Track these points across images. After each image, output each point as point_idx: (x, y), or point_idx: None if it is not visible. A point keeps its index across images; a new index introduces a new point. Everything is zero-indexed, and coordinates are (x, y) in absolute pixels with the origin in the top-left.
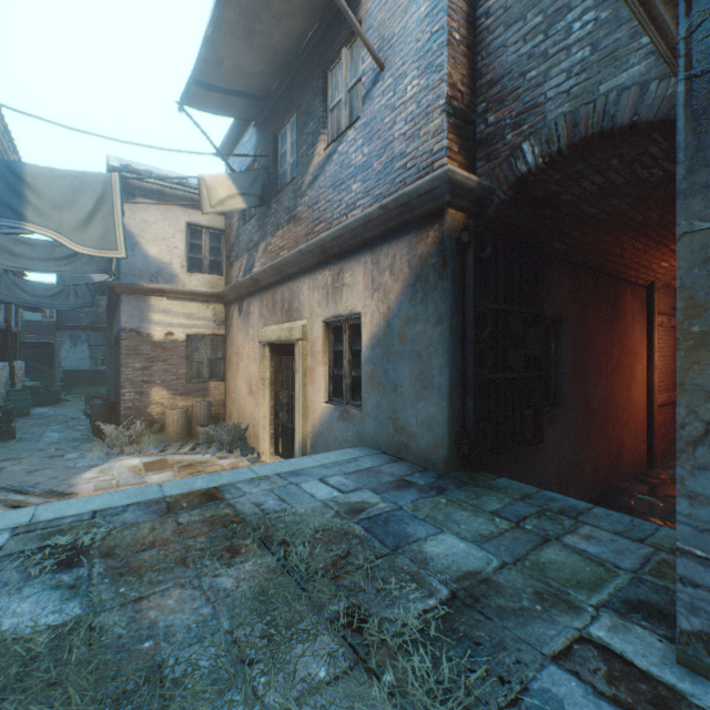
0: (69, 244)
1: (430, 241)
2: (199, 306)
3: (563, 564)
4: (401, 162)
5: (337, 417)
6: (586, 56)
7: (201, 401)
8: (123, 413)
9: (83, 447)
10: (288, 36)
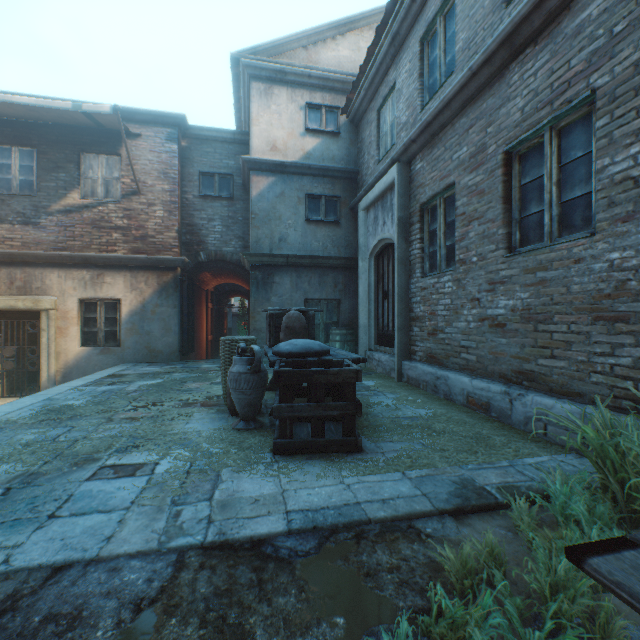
0: None
1: (171, 277)
2: None
3: None
4: (153, 239)
5: (98, 353)
6: (220, 237)
7: None
8: None
9: None
10: (58, 121)
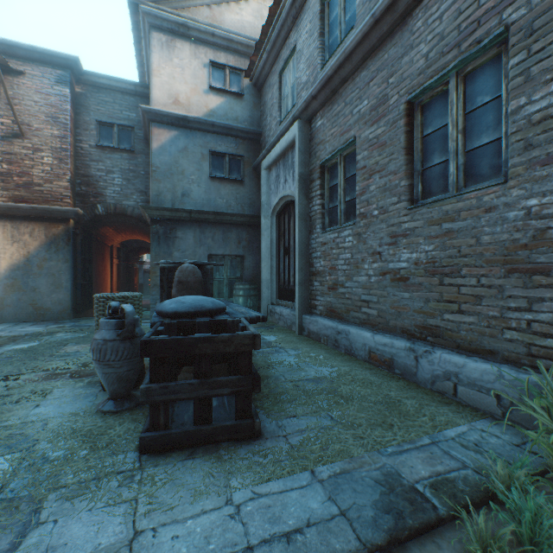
0: None
1: (62, 229)
2: None
3: None
4: (40, 188)
5: None
6: (120, 190)
7: None
8: None
9: None
10: None
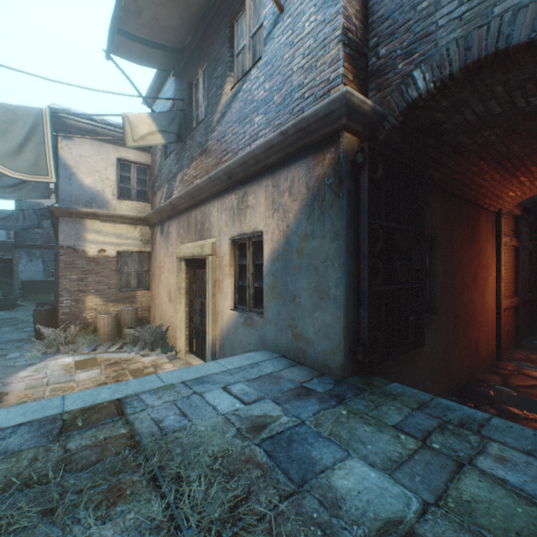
0: (1, 169)
1: (327, 163)
2: (127, 228)
3: (490, 503)
4: (299, 93)
5: (242, 323)
6: None
7: (129, 306)
8: (61, 317)
9: (25, 347)
10: None
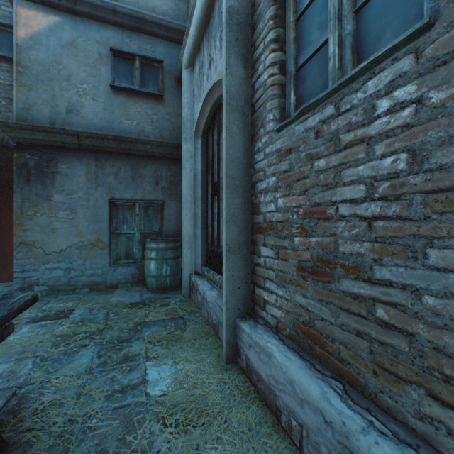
0: None
1: None
2: None
3: None
4: None
5: None
6: None
7: None
8: None
9: None
10: None
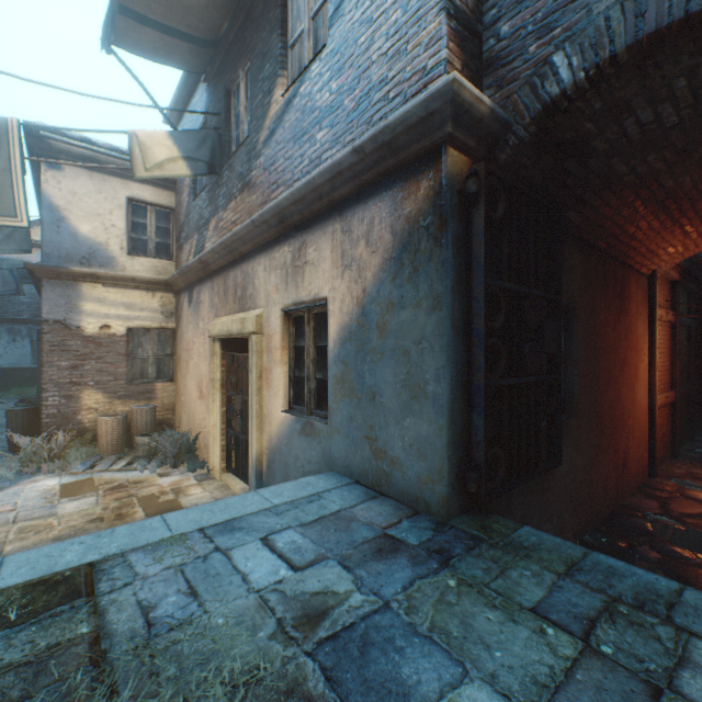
0: None
1: (423, 194)
2: (142, 295)
3: None
4: (380, 92)
5: (298, 431)
6: None
7: (143, 405)
8: (45, 421)
9: None
10: None
